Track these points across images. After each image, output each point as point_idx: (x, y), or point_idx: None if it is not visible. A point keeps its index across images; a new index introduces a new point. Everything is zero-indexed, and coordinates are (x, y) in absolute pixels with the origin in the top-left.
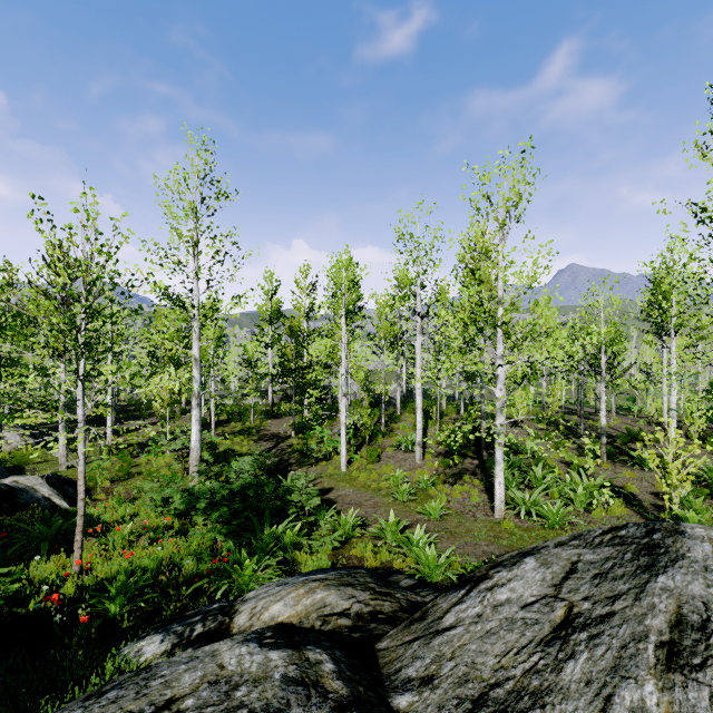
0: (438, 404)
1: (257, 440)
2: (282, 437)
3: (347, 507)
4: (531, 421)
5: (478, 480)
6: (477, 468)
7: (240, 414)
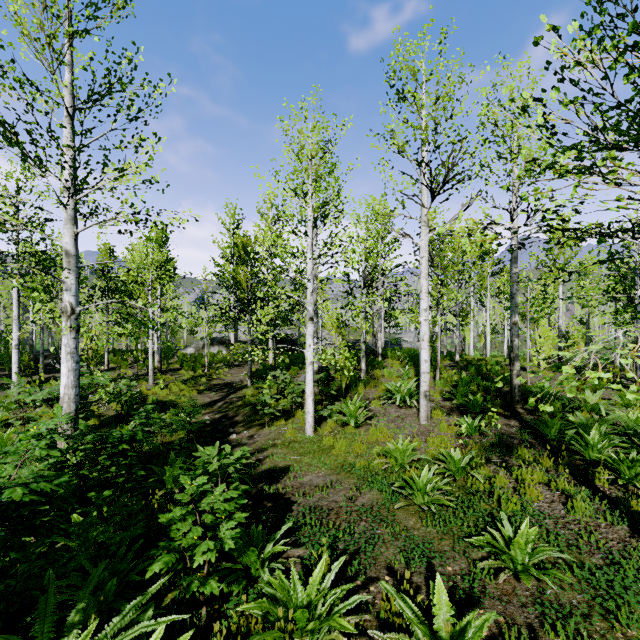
0: (438, 343)
1: (203, 390)
2: (235, 387)
3: (311, 518)
4: (548, 369)
5: (548, 459)
6: (523, 434)
7: (194, 362)
